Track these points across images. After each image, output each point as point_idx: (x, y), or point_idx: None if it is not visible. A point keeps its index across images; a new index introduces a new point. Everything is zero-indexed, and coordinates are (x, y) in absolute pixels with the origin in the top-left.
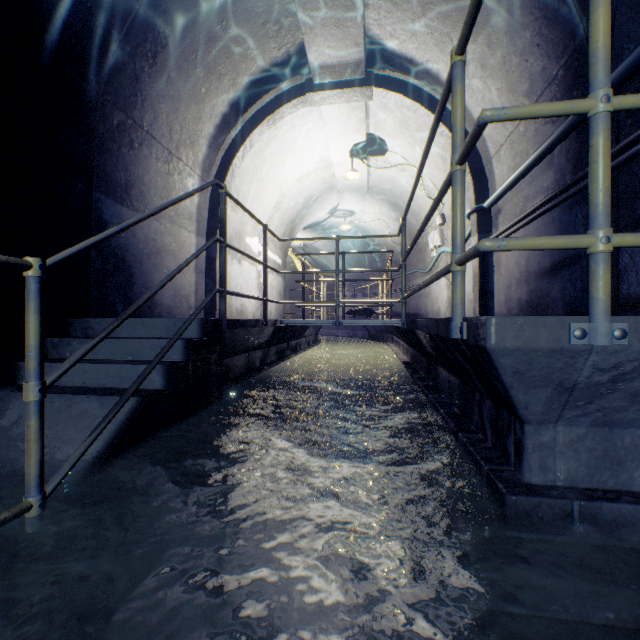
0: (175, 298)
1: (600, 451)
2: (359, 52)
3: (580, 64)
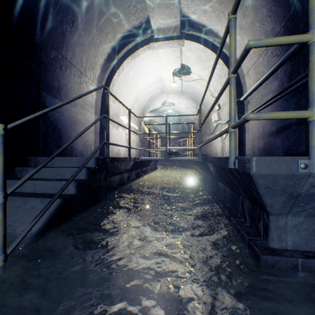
0: (84, 146)
1: (311, 230)
2: (177, 21)
3: (292, 25)
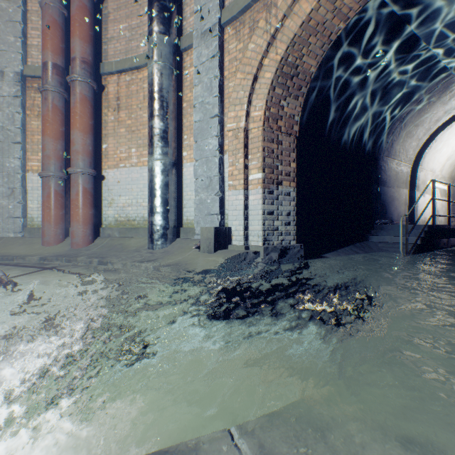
0: (397, 217)
1: None
2: None
3: None
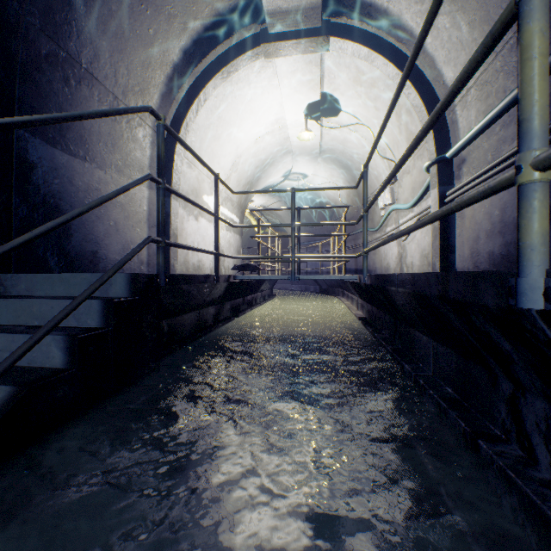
0: (123, 252)
1: None
2: None
3: None
